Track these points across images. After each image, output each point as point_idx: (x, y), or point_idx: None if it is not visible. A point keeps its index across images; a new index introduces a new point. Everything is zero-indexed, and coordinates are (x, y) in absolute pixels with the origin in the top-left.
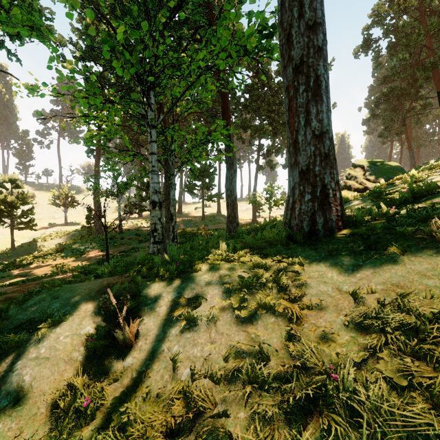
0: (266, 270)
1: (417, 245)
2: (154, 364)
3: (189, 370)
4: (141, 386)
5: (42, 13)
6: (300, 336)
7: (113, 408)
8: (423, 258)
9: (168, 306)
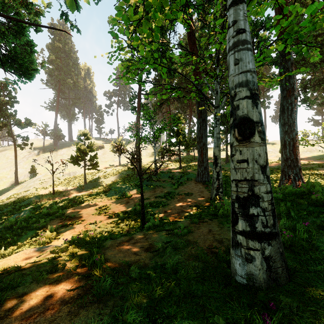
0: None
1: None
2: None
3: None
4: None
5: None
6: None
7: None
8: None
9: None
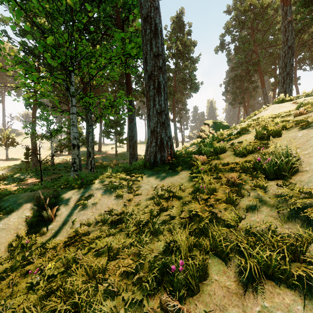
0: (126, 181)
1: (188, 167)
2: (63, 225)
3: (79, 225)
4: (56, 234)
5: None
6: (128, 205)
7: (40, 243)
8: (186, 172)
9: (74, 201)
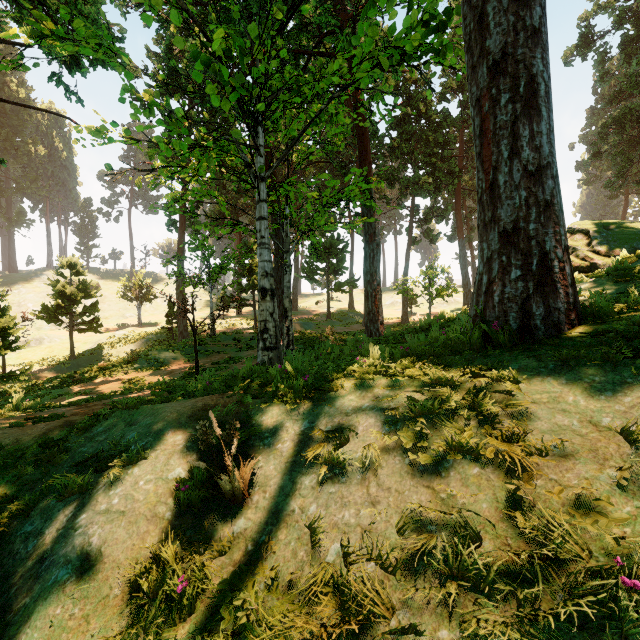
0: (453, 389)
1: None
2: (280, 531)
3: (339, 547)
4: (263, 565)
5: (110, 32)
6: (533, 501)
7: (221, 598)
8: None
9: (295, 442)
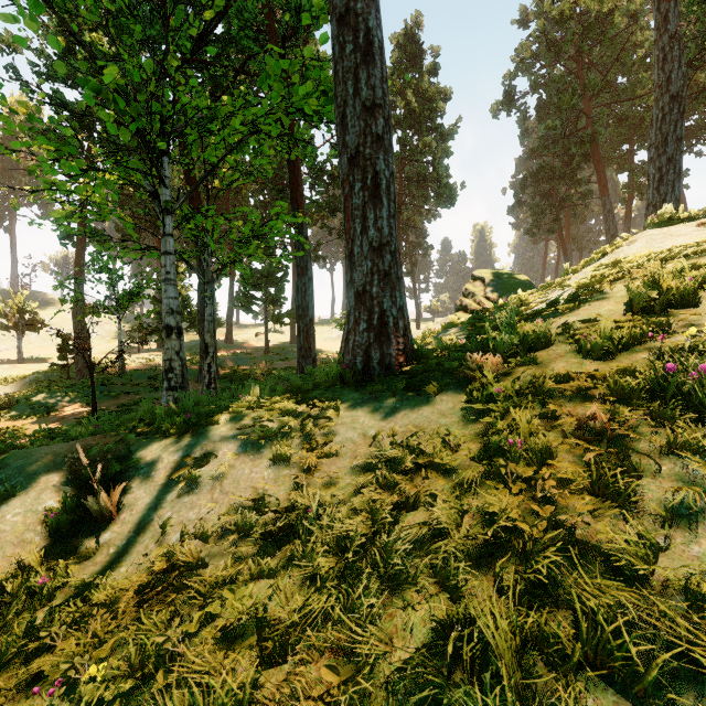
0: (297, 418)
1: (456, 383)
2: (139, 535)
3: (179, 535)
4: (119, 559)
5: None
6: (306, 485)
7: (78, 585)
8: (452, 397)
9: (167, 469)
